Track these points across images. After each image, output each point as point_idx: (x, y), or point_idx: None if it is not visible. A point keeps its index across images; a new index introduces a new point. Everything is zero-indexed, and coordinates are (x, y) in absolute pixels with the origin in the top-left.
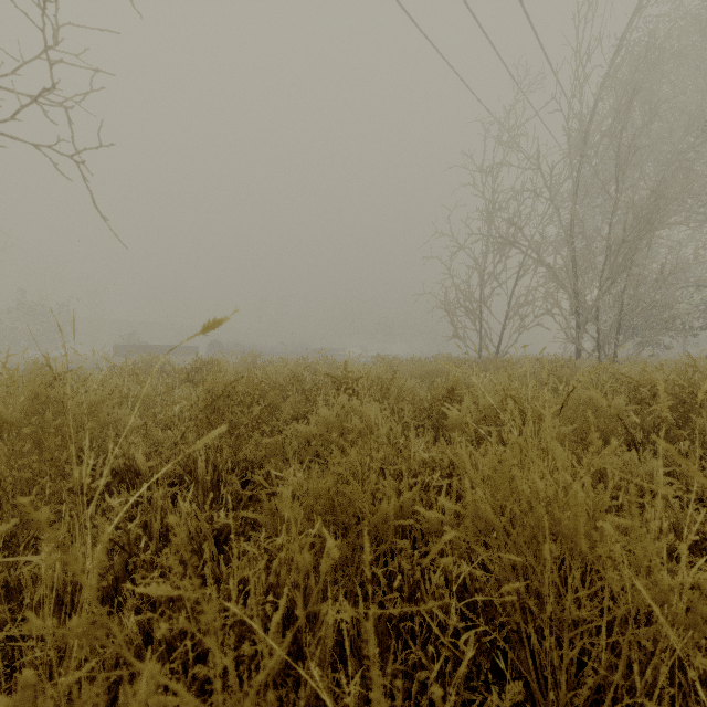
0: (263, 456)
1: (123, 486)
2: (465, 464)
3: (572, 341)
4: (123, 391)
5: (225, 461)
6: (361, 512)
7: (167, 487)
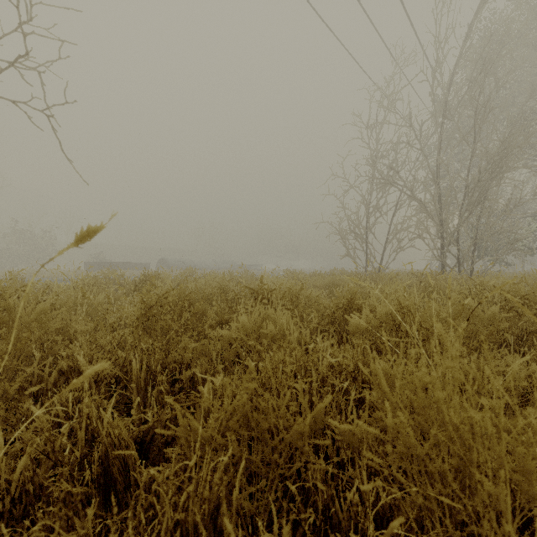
0: (190, 358)
1: (64, 386)
2: (379, 380)
3: (438, 259)
4: (78, 300)
5: (157, 362)
6: (276, 426)
7: (107, 384)
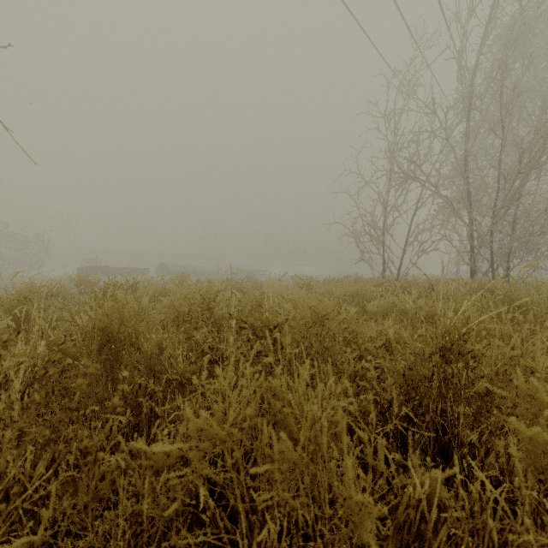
0: (46, 540)
1: None
2: None
3: (468, 264)
4: None
5: None
6: None
7: None
